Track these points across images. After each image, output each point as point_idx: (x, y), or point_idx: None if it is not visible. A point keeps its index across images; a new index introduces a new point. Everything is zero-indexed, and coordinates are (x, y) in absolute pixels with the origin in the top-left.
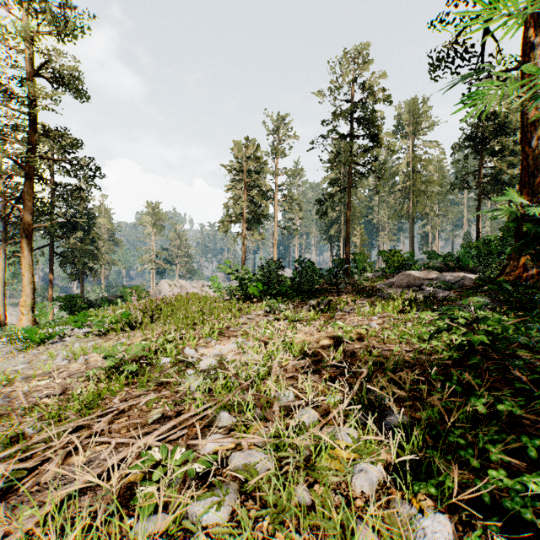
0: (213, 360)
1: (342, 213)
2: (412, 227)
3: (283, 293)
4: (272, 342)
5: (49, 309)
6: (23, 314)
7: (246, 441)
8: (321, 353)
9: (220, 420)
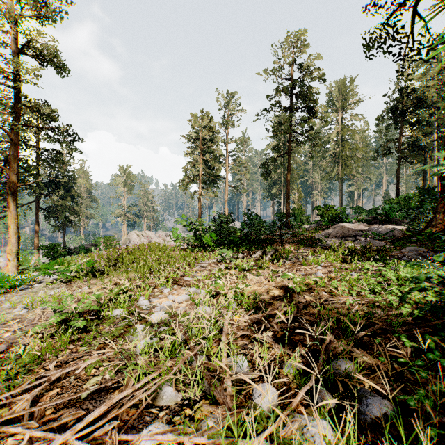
0: (165, 313)
1: (283, 175)
2: (341, 186)
3: (233, 242)
4: (223, 292)
5: (35, 255)
6: (9, 260)
7: (190, 440)
8: (272, 305)
9: (163, 398)
